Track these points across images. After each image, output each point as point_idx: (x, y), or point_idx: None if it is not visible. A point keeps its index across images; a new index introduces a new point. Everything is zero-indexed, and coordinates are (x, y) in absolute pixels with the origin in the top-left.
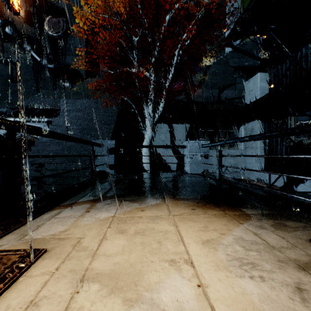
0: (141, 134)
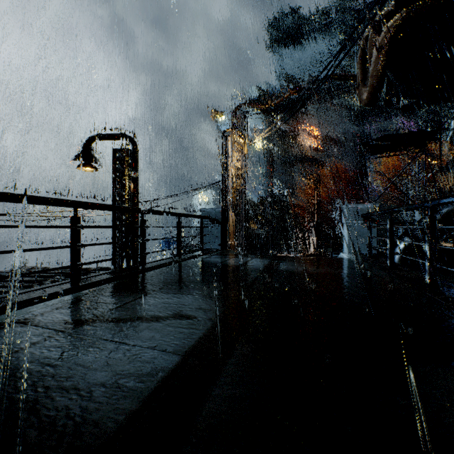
0: None
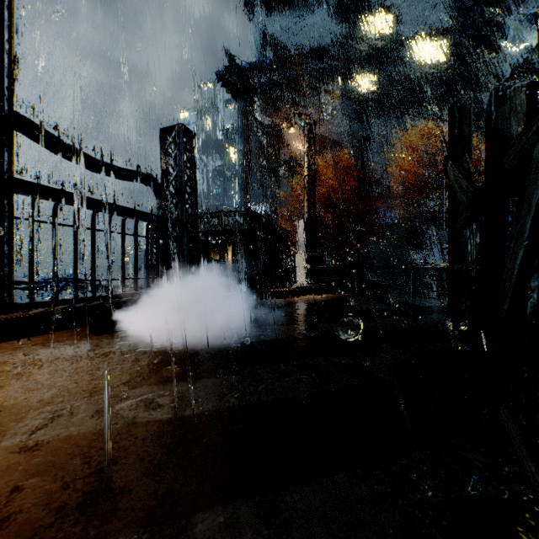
0: (426, 245)
